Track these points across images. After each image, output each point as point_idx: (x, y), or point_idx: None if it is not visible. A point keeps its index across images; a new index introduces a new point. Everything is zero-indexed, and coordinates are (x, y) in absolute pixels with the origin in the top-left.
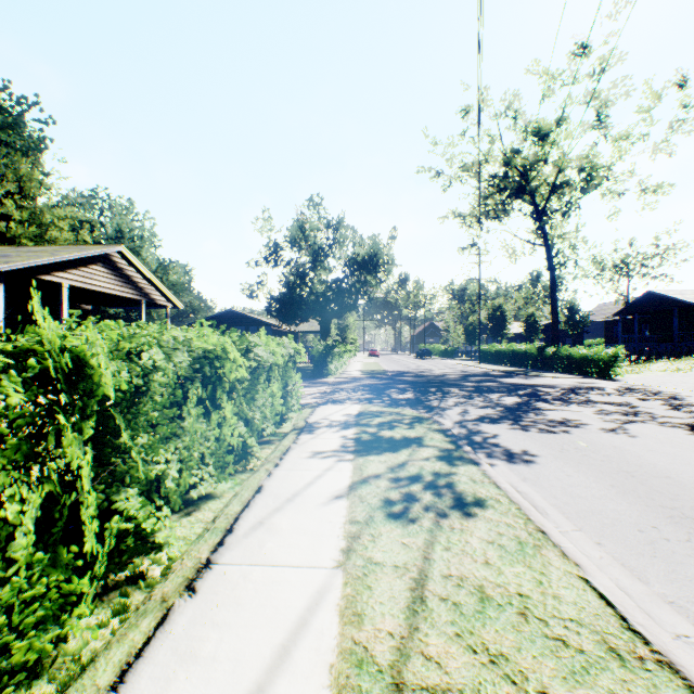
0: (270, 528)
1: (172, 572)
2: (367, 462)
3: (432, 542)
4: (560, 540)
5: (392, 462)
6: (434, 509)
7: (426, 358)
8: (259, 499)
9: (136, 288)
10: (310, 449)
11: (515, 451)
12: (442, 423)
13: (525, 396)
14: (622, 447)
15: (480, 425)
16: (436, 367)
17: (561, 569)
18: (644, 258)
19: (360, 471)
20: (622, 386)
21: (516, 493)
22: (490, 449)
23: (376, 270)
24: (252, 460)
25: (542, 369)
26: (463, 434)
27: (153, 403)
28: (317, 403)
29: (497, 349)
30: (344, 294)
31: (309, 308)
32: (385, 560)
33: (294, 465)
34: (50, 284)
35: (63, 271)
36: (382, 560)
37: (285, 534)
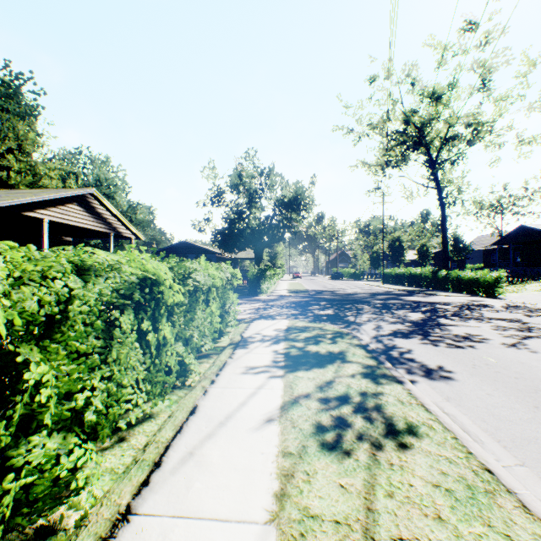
0: (200, 461)
1: (85, 525)
2: (296, 379)
3: (372, 485)
4: (512, 484)
5: (320, 379)
6: (367, 437)
7: (339, 279)
8: (192, 422)
9: (105, 223)
10: (244, 364)
11: (432, 367)
12: (361, 338)
13: (427, 312)
14: (530, 363)
15: (394, 340)
16: (348, 286)
17: (528, 531)
18: (516, 199)
19: (291, 389)
20: (508, 304)
21: (447, 418)
22: (408, 364)
23: (300, 209)
24: (190, 375)
25: (435, 288)
26: (380, 348)
27: (65, 336)
28: (251, 319)
29: (397, 272)
30: (273, 228)
31: (246, 239)
32: (323, 511)
33: (229, 382)
34: (34, 220)
35: (44, 209)
36: (320, 511)
37: (215, 469)
